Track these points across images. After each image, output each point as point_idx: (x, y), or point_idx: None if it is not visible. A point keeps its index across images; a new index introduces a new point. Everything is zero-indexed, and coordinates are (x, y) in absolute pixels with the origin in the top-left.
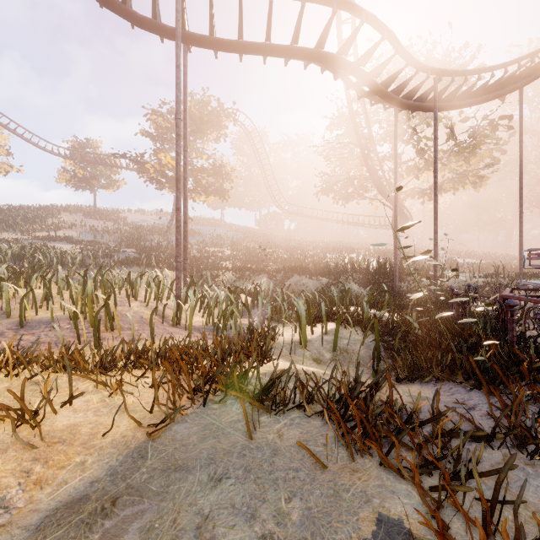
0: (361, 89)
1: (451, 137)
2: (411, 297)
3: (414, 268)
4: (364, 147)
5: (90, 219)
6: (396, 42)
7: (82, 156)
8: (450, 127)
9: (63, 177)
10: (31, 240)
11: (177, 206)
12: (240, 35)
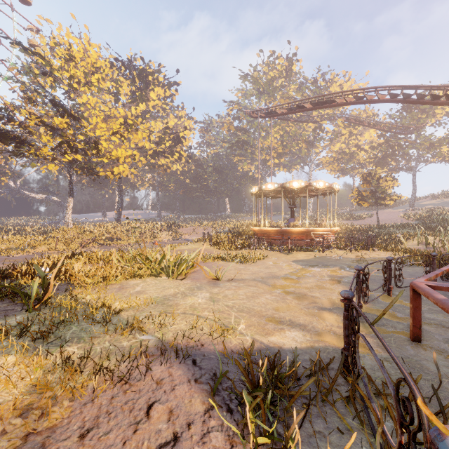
0: None
1: None
2: None
3: None
4: None
5: None
6: None
7: None
8: None
9: None
10: None
11: None
12: None
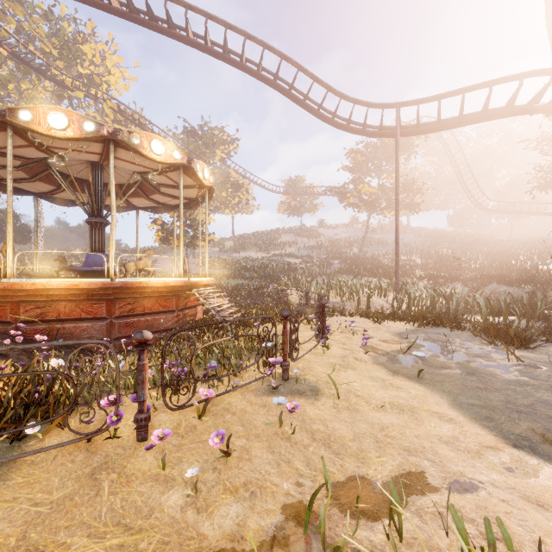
0: None
1: None
2: None
3: None
4: None
5: (299, 238)
6: None
7: (294, 191)
8: None
9: (282, 208)
10: (273, 257)
11: (396, 241)
12: (438, 122)
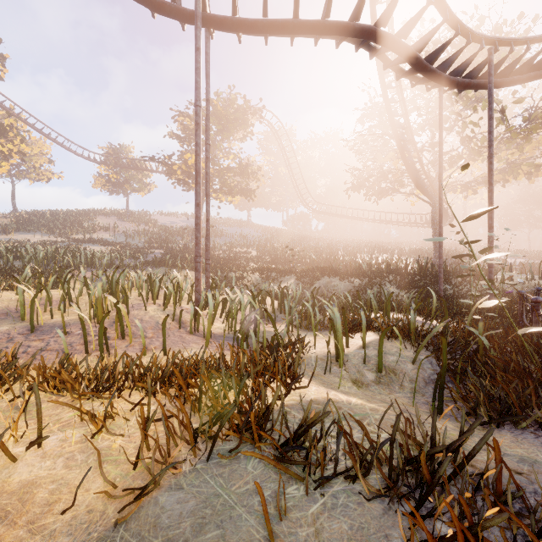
0: (400, 69)
1: (502, 121)
2: (480, 305)
3: (470, 269)
4: (401, 137)
5: (123, 222)
6: (445, 7)
7: (115, 161)
8: (501, 110)
9: (99, 182)
10: (68, 243)
11: (197, 201)
12: (265, 13)
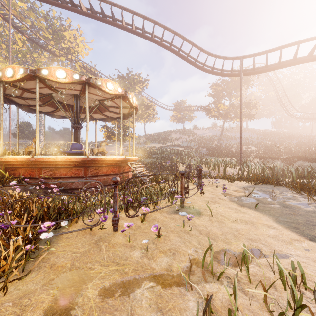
0: None
1: None
2: None
3: None
4: None
5: (182, 135)
6: None
7: (179, 108)
8: None
9: (172, 119)
10: (167, 147)
11: (241, 136)
12: (266, 66)
